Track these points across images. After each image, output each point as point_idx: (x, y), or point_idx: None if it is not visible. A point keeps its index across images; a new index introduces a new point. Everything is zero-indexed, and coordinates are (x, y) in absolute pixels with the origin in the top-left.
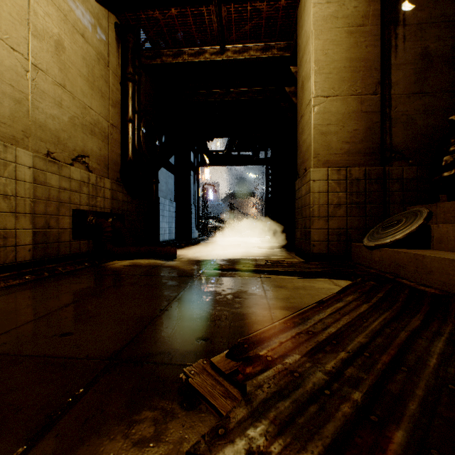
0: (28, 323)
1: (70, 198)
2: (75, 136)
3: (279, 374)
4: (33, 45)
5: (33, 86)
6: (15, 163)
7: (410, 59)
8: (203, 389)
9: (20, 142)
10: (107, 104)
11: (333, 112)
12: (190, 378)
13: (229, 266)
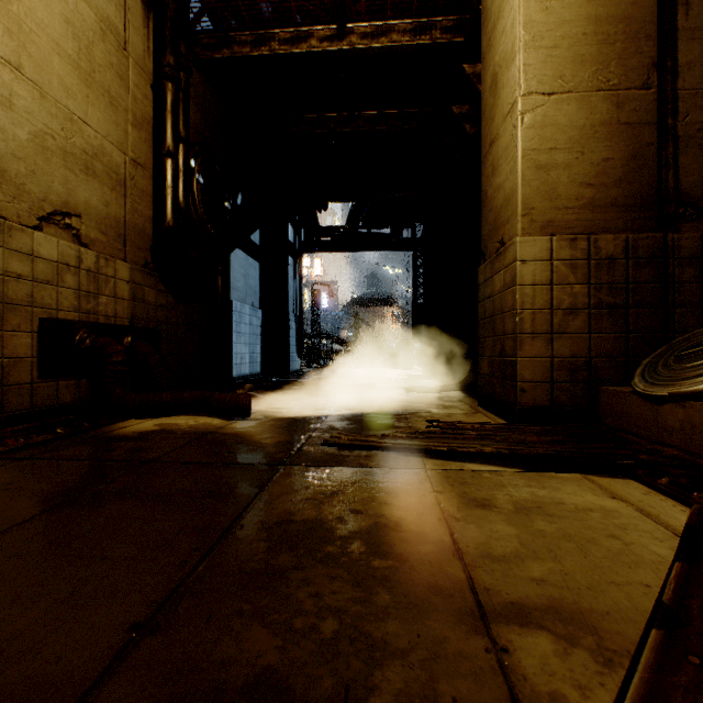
0: None
1: (33, 296)
2: (45, 171)
3: None
4: None
5: None
6: None
7: None
8: None
9: None
10: (123, 120)
11: (562, 125)
12: None
13: (355, 435)
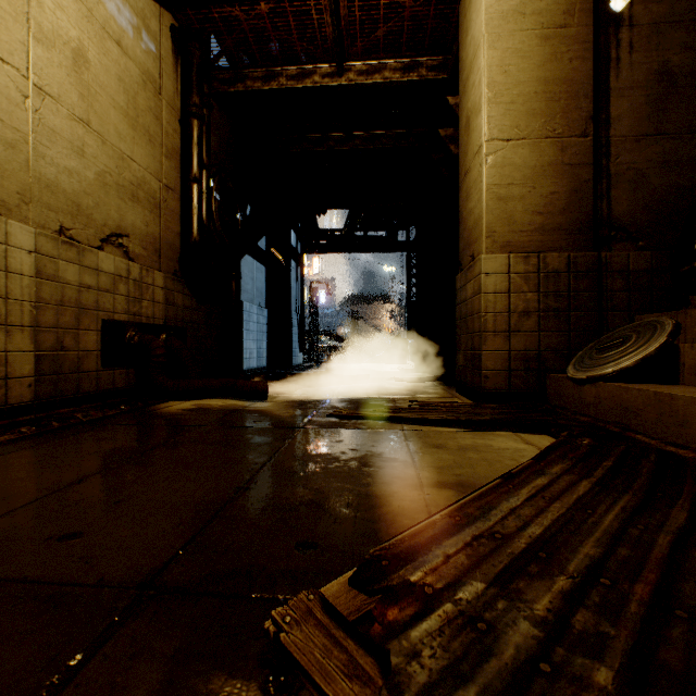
0: (8, 513)
1: (98, 302)
2: (105, 202)
3: (449, 625)
4: (35, 55)
5: (35, 121)
6: (6, 245)
7: (640, 80)
8: (307, 659)
9: (15, 211)
10: (159, 153)
11: (518, 165)
12: (284, 633)
13: (352, 410)
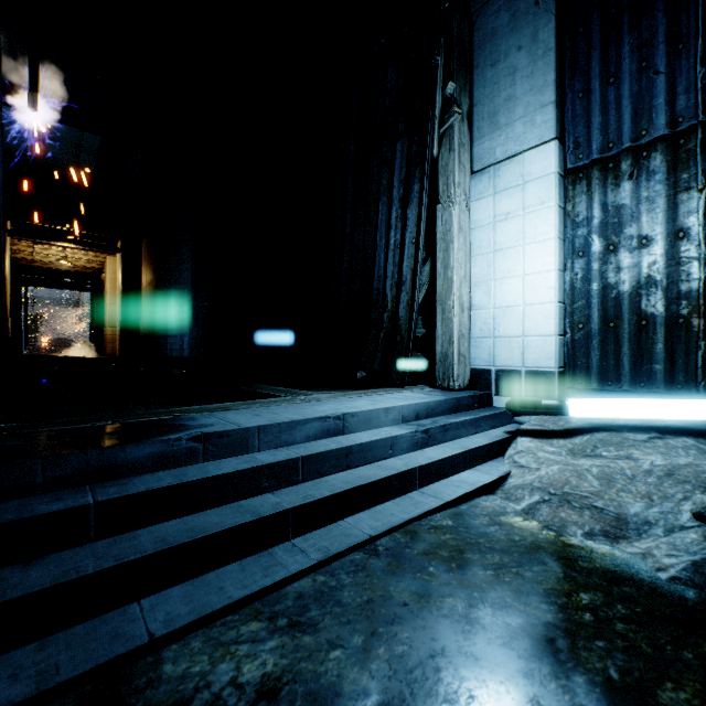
0: None
1: None
2: None
3: None
4: None
5: None
6: None
7: None
8: None
9: None
10: None
11: (116, 309)
12: None
13: None
